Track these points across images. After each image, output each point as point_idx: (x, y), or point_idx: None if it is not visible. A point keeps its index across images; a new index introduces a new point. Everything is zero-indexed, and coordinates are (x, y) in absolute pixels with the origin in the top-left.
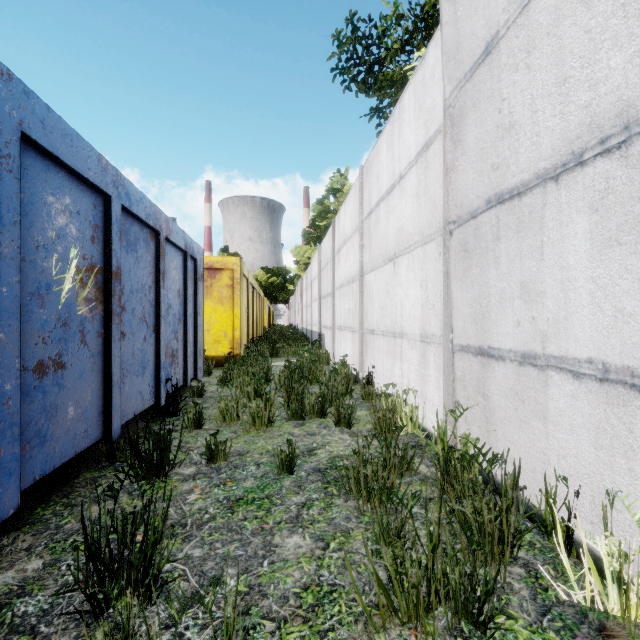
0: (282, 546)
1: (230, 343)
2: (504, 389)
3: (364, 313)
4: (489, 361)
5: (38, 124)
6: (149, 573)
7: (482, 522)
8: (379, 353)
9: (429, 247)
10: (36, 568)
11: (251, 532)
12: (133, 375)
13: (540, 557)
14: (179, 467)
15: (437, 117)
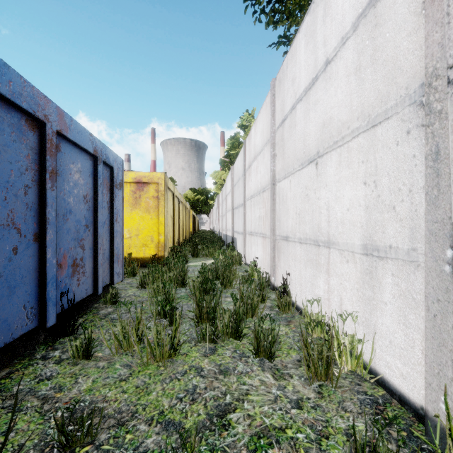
0: None
1: (156, 246)
2: None
3: (276, 220)
4: None
5: None
6: None
7: None
8: (295, 261)
9: (382, 128)
10: None
11: None
12: None
13: None
14: None
15: None
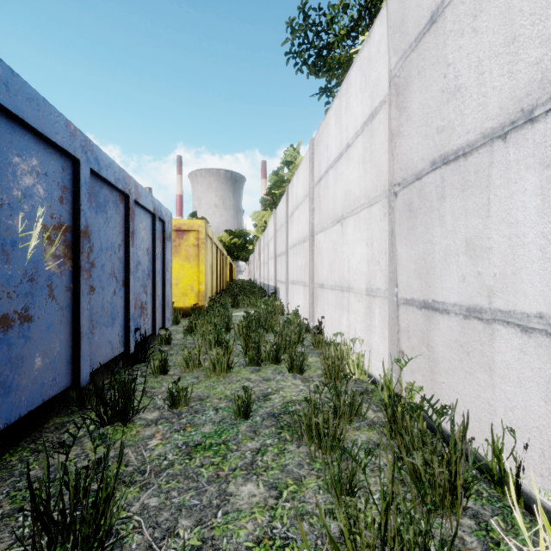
0: (236, 495)
1: (196, 296)
2: (448, 341)
3: (314, 269)
4: (433, 314)
5: (1, 86)
6: (101, 529)
7: (432, 474)
8: (328, 305)
9: (374, 208)
10: None
11: (207, 480)
12: (103, 326)
13: (488, 507)
14: (143, 412)
15: (382, 89)
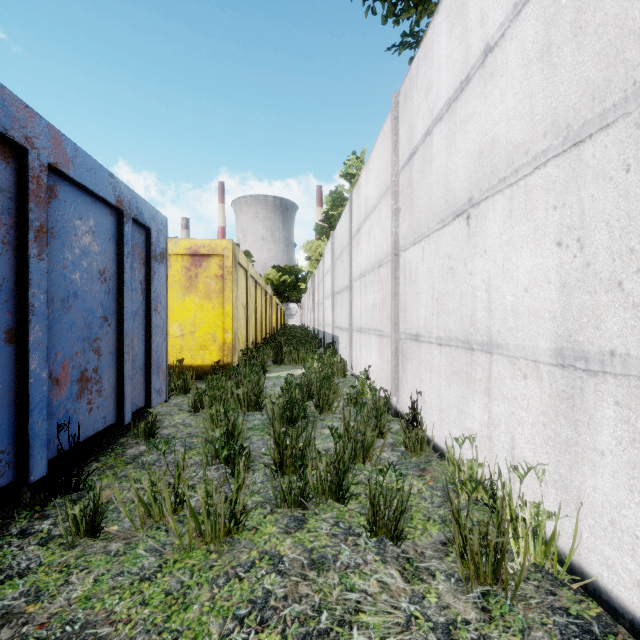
0: None
1: (220, 349)
2: None
3: (400, 309)
4: None
5: None
6: None
7: None
8: (431, 373)
9: (595, 146)
10: None
11: None
12: None
13: None
14: None
15: None
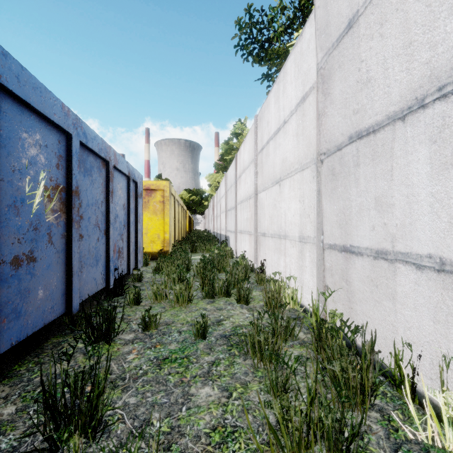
0: (196, 395)
1: (162, 243)
2: (362, 277)
3: (258, 221)
4: (351, 256)
5: (14, 78)
6: (94, 418)
7: (347, 378)
8: (269, 250)
9: (305, 172)
10: (10, 413)
11: (173, 384)
12: (89, 266)
13: (391, 404)
14: (122, 334)
15: (311, 77)
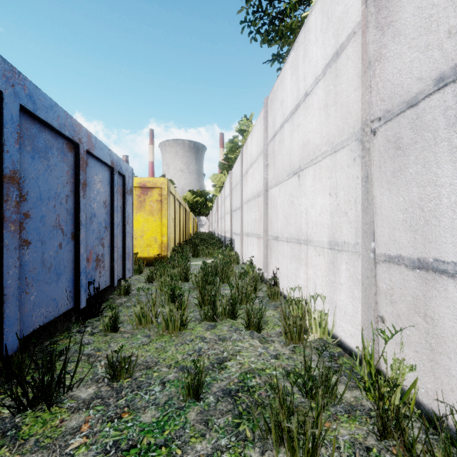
0: None
1: (159, 247)
2: None
3: (268, 222)
4: (436, 277)
5: None
6: None
7: None
8: (283, 257)
9: (340, 154)
10: None
11: None
12: (42, 283)
13: None
14: (77, 387)
15: (351, 19)
